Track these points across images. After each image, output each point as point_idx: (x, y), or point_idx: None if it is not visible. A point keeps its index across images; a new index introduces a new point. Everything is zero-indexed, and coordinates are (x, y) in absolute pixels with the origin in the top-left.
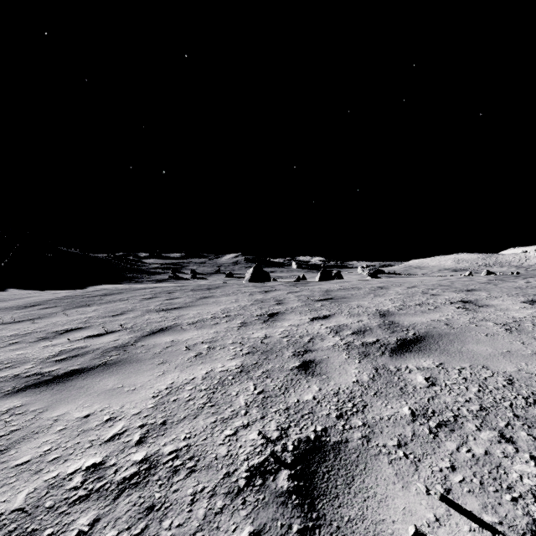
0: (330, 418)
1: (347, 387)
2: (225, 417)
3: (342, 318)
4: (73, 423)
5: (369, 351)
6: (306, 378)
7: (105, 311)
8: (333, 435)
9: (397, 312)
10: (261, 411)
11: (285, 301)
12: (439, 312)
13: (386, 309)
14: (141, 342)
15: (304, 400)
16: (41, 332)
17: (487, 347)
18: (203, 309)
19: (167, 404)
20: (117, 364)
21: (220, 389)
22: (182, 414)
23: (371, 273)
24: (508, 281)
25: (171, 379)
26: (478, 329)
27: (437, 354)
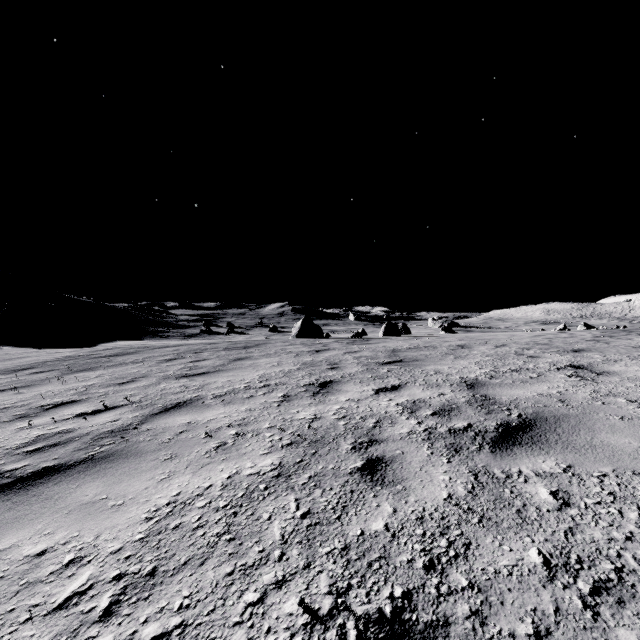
0: (414, 569)
1: (435, 507)
2: (249, 564)
3: (417, 390)
4: (16, 567)
5: (461, 443)
6: (372, 488)
7: (112, 377)
8: (423, 609)
9: (489, 382)
10: (306, 553)
11: (341, 364)
12: (546, 382)
13: (474, 377)
14: (148, 423)
15: (372, 532)
16: (22, 406)
17: (629, 439)
18: (235, 375)
19: (163, 533)
20: (108, 459)
21: (246, 508)
22: (183, 554)
23: (445, 327)
24: (621, 338)
25: (177, 487)
26: (607, 409)
27: (560, 450)
